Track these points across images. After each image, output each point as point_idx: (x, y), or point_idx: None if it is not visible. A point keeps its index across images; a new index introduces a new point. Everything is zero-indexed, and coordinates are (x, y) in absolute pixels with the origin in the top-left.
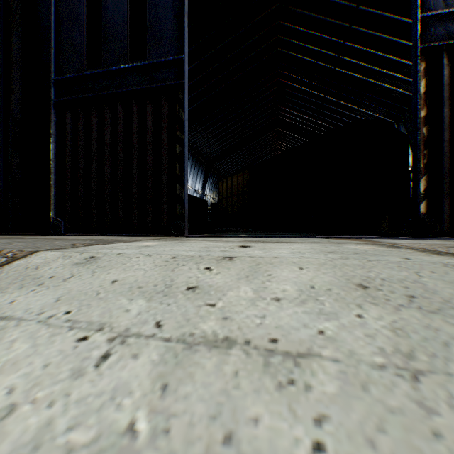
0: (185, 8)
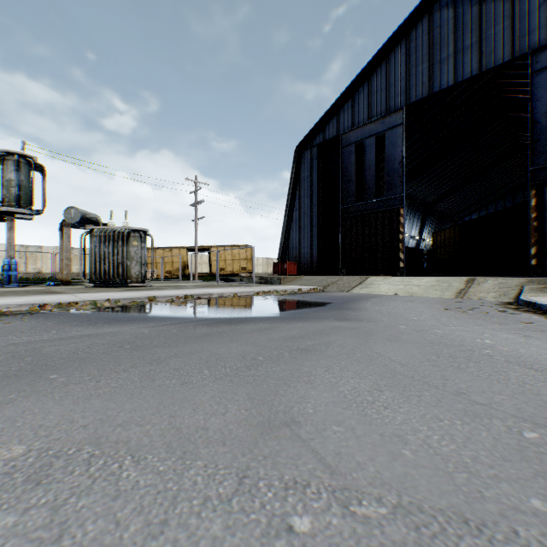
0: (404, 173)
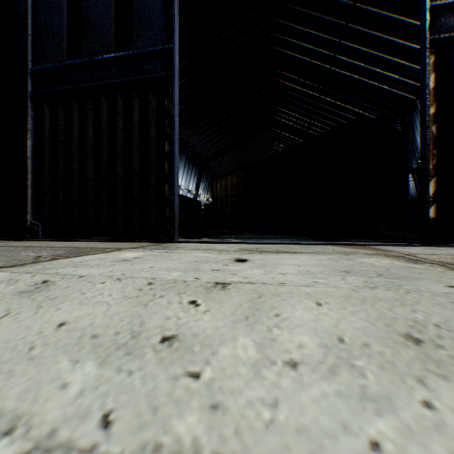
0: None
